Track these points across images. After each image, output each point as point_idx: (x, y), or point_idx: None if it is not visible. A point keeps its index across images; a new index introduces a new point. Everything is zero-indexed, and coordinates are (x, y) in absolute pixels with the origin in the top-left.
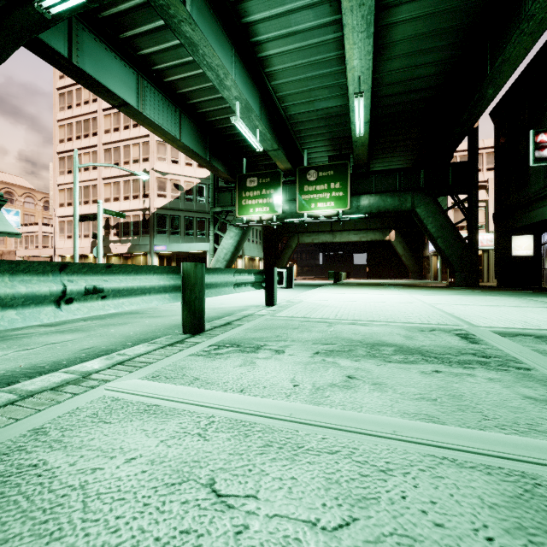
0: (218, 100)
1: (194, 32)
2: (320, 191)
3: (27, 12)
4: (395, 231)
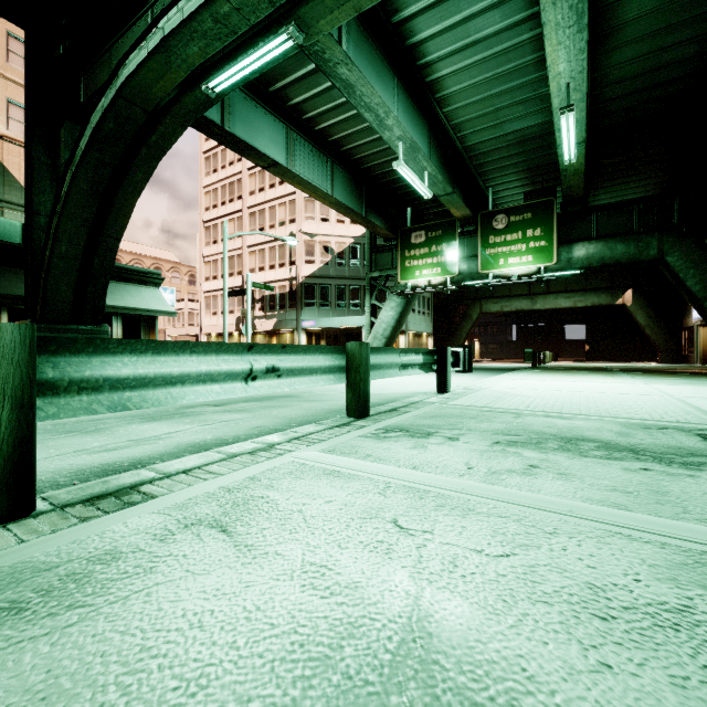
0: (376, 141)
1: (351, 73)
2: (512, 242)
3: (195, 95)
4: (632, 290)
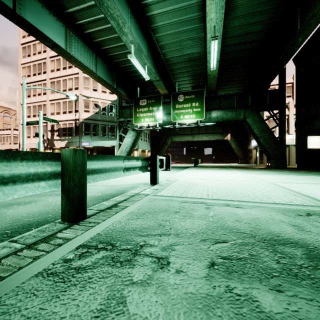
0: (120, 47)
1: None
2: (186, 108)
3: None
4: (230, 134)
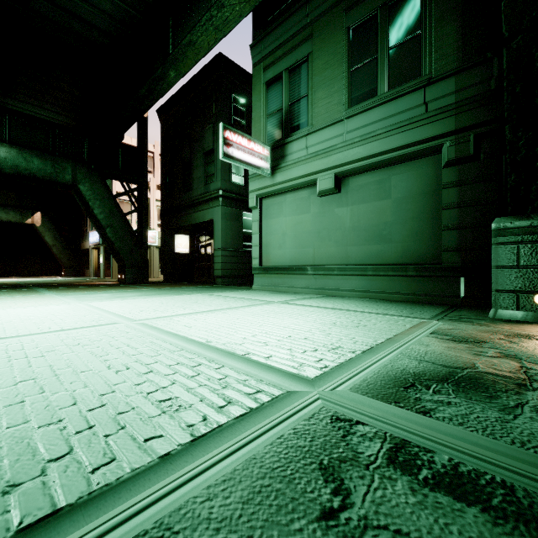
0: None
1: None
2: None
3: None
4: (42, 213)
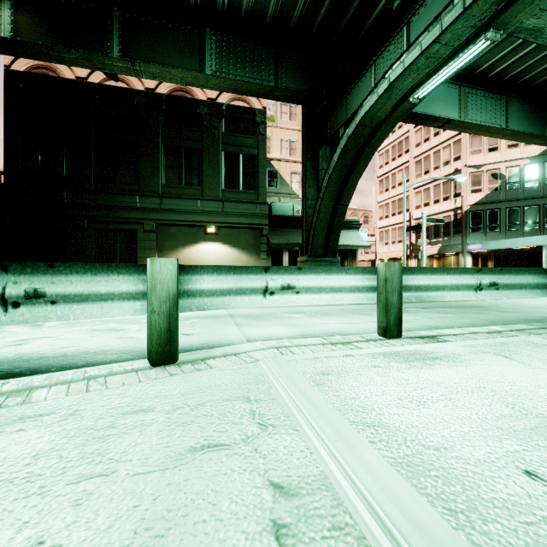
0: None
1: (539, 19)
2: None
3: (403, 106)
4: None
